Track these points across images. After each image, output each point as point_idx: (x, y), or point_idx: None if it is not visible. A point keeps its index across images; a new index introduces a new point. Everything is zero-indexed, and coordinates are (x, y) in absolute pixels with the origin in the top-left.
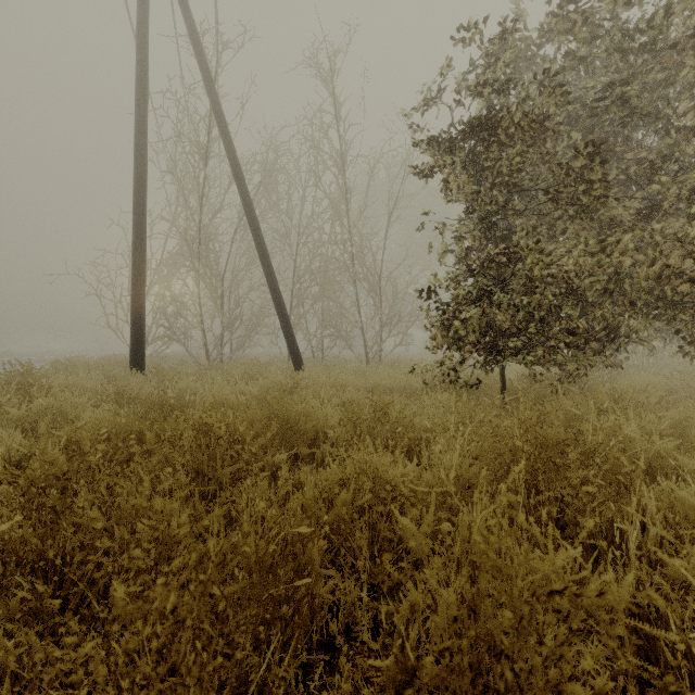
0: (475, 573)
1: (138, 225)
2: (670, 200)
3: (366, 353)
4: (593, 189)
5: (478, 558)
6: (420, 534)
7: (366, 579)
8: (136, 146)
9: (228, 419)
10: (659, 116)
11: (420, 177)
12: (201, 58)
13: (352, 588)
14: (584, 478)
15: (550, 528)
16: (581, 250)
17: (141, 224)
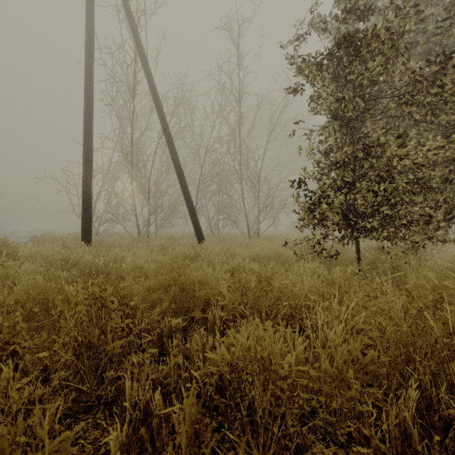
0: None
1: (87, 140)
2: None
3: (248, 231)
4: (443, 91)
5: None
6: None
7: None
8: (85, 83)
9: (124, 291)
10: None
11: (292, 93)
12: (131, 21)
13: None
14: None
15: None
16: (430, 144)
17: (89, 139)
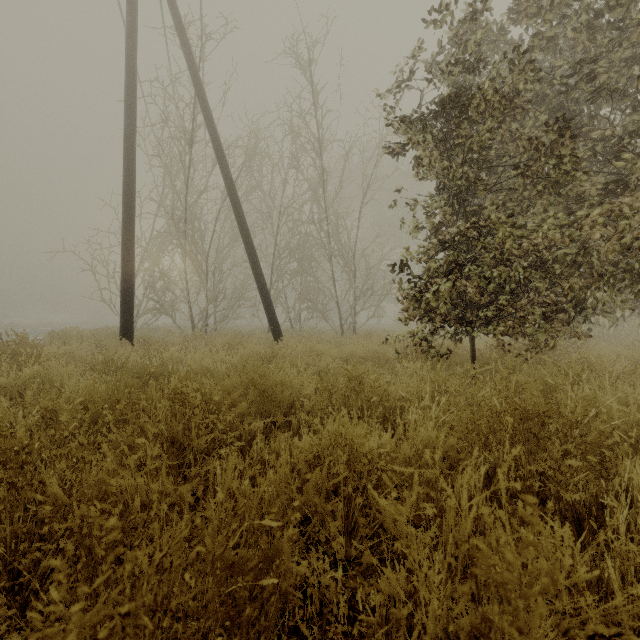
0: (479, 593)
1: (127, 204)
2: (638, 174)
3: (341, 325)
4: (563, 163)
5: (483, 574)
6: (401, 519)
7: (341, 557)
8: (125, 130)
9: (204, 388)
10: (626, 94)
11: (393, 155)
12: (186, 48)
13: (327, 567)
14: (565, 450)
15: (557, 522)
16: (551, 223)
17: (130, 203)
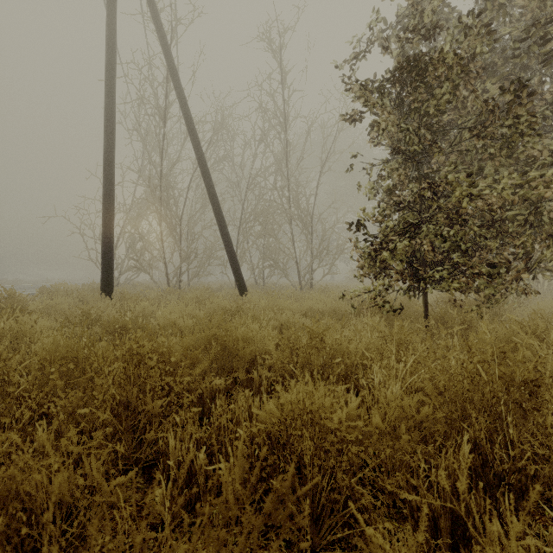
0: None
1: (107, 172)
2: None
3: (299, 281)
4: (519, 124)
5: None
6: None
7: None
8: (106, 106)
9: (162, 348)
10: None
11: (350, 122)
12: (160, 32)
13: None
14: None
15: None
16: (505, 183)
17: (110, 172)
